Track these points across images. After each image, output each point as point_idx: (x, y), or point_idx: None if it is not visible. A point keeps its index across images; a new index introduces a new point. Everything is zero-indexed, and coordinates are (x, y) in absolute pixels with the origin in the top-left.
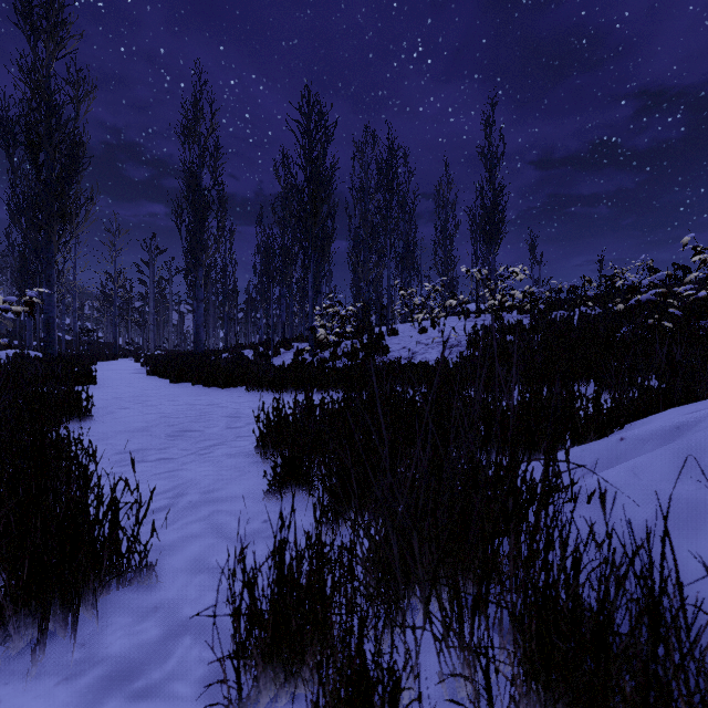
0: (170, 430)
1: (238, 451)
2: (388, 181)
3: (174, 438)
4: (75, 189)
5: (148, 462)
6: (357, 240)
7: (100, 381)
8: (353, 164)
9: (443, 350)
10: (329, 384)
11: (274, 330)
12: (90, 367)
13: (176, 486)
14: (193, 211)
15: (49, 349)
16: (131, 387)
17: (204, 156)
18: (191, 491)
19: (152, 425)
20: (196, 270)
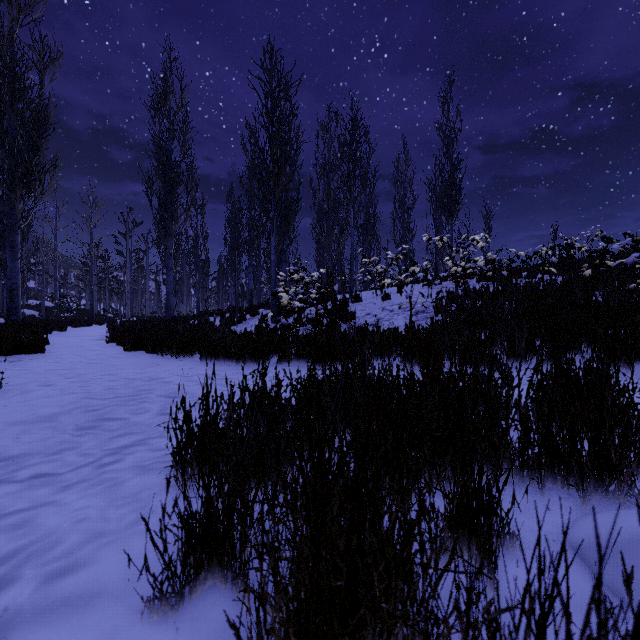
0: (84, 419)
1: (156, 460)
2: (352, 151)
3: (82, 432)
4: (39, 155)
5: (13, 484)
6: (321, 213)
7: (52, 348)
8: (317, 142)
9: (410, 316)
10: (291, 353)
11: (244, 297)
12: (37, 335)
13: (11, 553)
14: (162, 182)
15: (12, 315)
16: (78, 356)
17: (173, 129)
18: (28, 572)
19: (64, 411)
20: (166, 239)
